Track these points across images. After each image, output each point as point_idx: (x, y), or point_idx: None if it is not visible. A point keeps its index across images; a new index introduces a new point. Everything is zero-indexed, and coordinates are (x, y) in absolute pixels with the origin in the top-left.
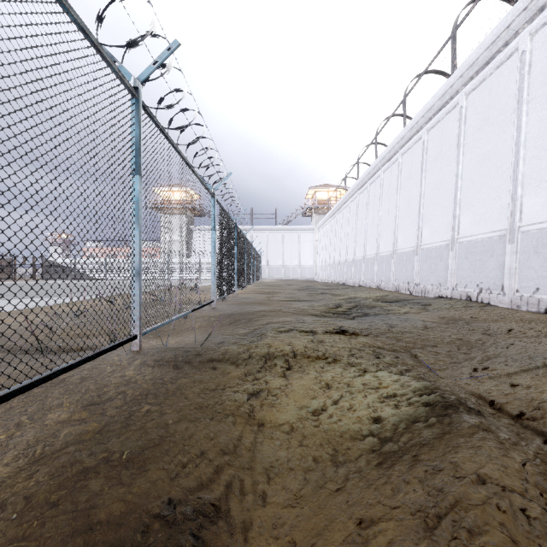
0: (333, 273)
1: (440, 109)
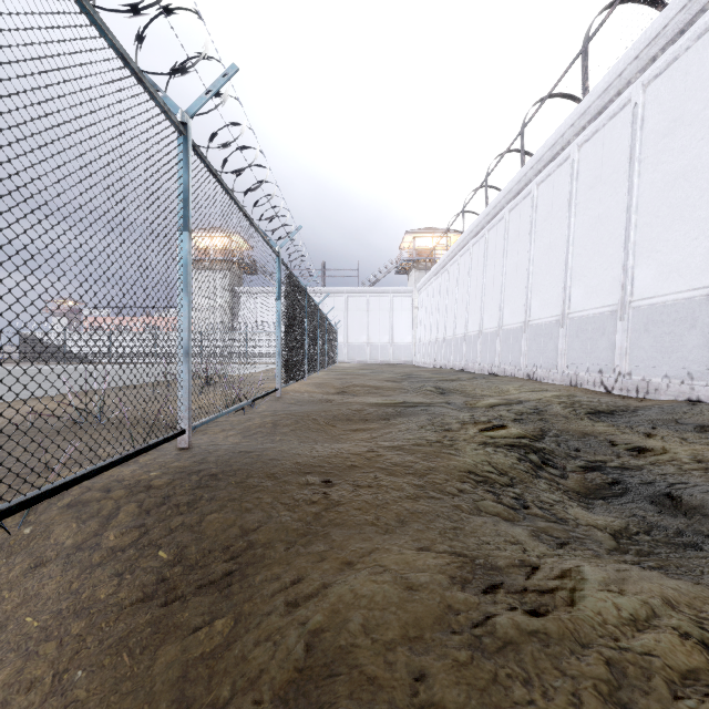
0: (444, 353)
1: (682, 32)
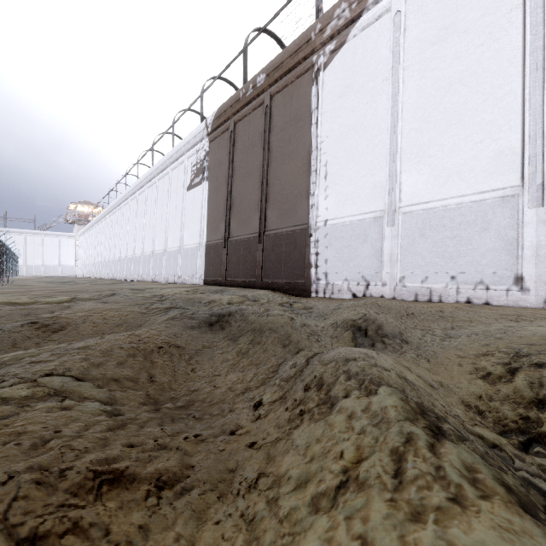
0: (86, 271)
1: (115, 209)
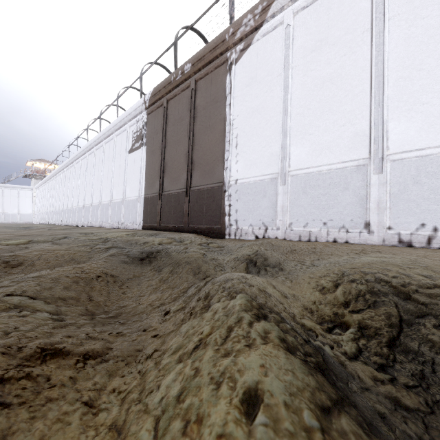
0: (42, 218)
1: (67, 166)
